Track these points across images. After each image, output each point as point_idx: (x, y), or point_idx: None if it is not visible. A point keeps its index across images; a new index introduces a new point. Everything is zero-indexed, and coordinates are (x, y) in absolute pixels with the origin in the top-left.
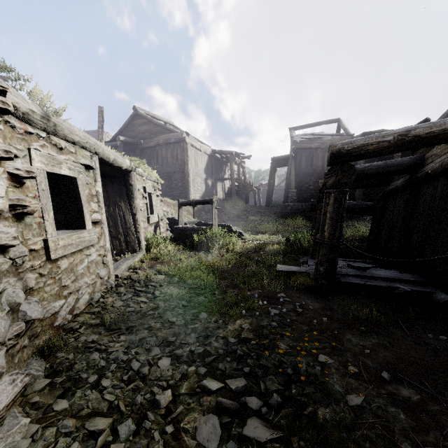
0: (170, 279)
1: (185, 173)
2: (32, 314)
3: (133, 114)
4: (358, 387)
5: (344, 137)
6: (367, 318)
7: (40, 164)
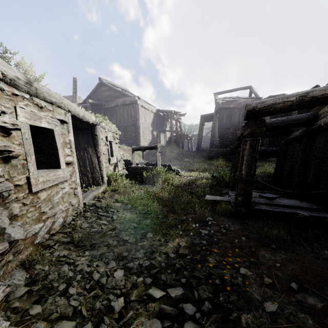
0: (125, 206)
1: (137, 127)
2: (15, 236)
3: (99, 83)
4: (272, 295)
5: (255, 99)
6: (276, 238)
7: (24, 119)
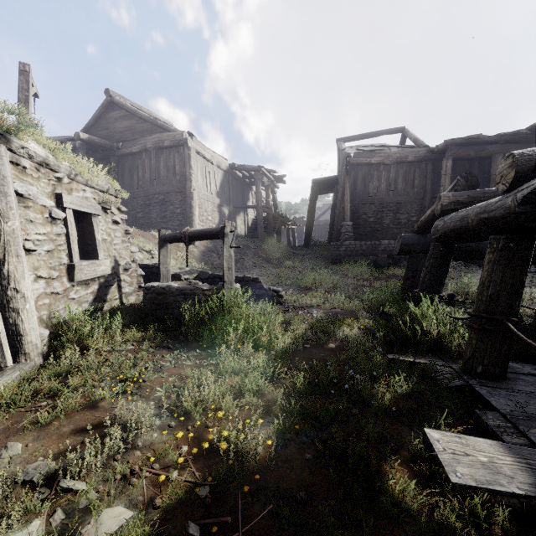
0: None
1: (186, 194)
2: None
3: (105, 102)
4: None
5: (417, 149)
6: None
7: None
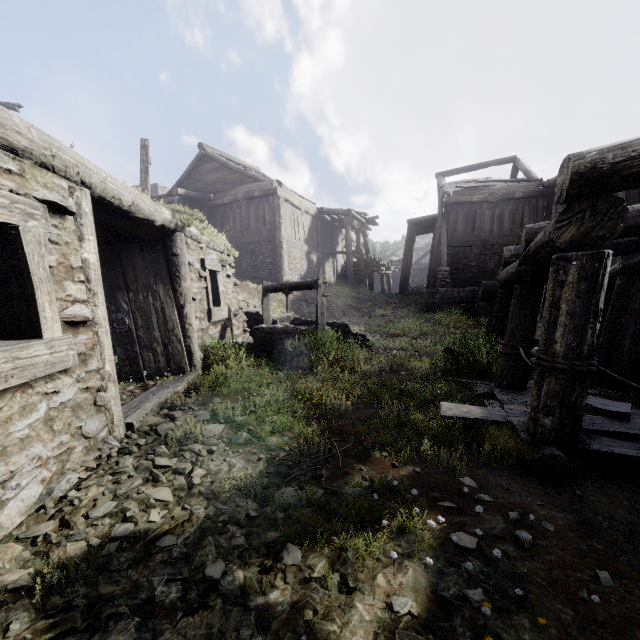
0: (233, 434)
1: (276, 244)
2: None
3: (198, 155)
4: None
5: (527, 184)
6: None
7: None
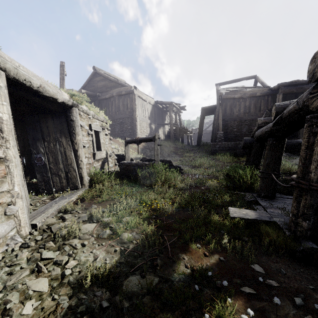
0: (100, 230)
1: (133, 119)
2: None
3: (93, 73)
4: None
5: (262, 88)
6: None
7: None
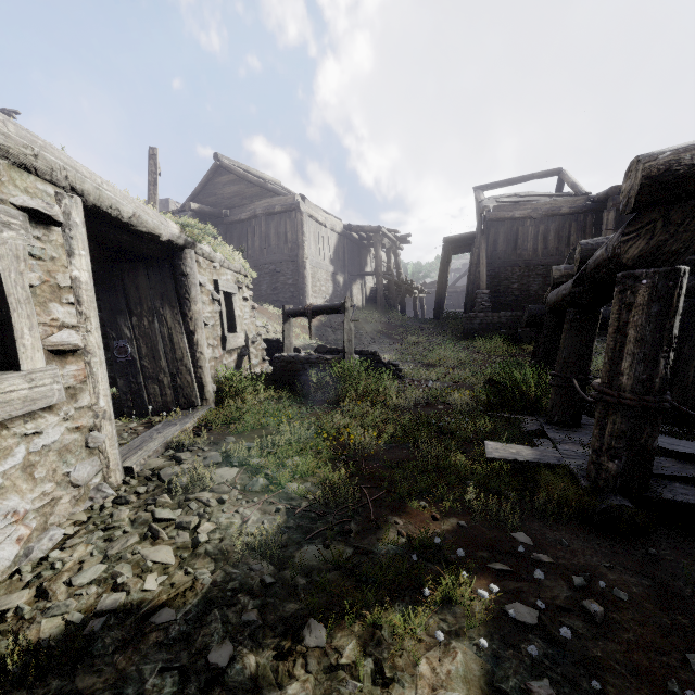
0: (248, 479)
1: (298, 264)
2: None
3: (214, 167)
4: None
5: (574, 198)
6: None
7: None
